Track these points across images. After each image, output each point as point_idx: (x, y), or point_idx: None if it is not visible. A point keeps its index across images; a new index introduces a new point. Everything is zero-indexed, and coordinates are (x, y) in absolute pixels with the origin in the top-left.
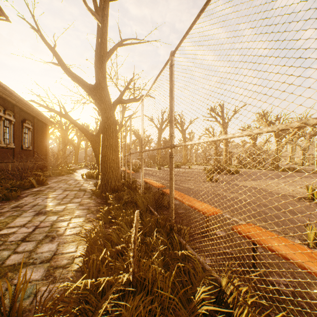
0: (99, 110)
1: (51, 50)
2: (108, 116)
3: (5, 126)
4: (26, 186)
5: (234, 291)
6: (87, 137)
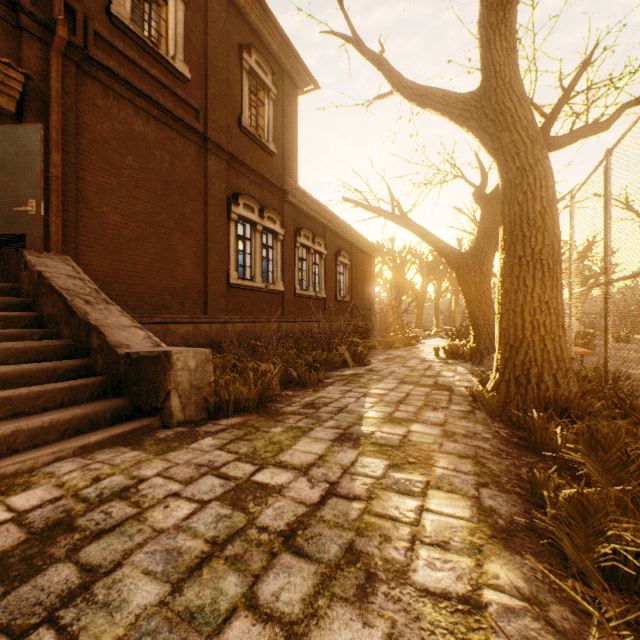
0: (494, 156)
1: (374, 61)
2: (526, 162)
3: (314, 262)
4: (336, 363)
5: None
6: (448, 260)
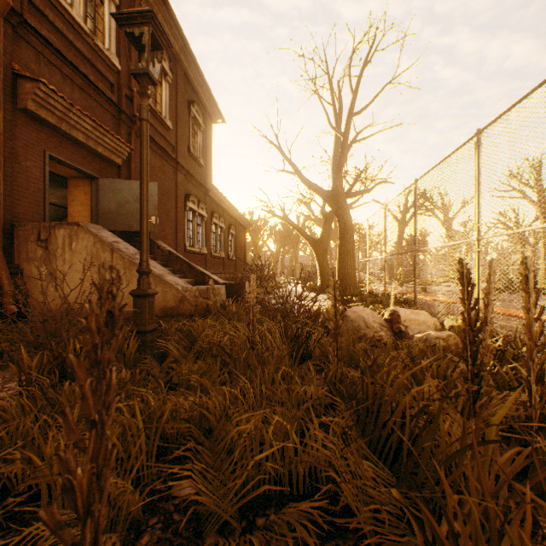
0: (336, 216)
1: (289, 162)
2: (345, 221)
3: (219, 234)
4: None
5: (447, 321)
6: (309, 242)
